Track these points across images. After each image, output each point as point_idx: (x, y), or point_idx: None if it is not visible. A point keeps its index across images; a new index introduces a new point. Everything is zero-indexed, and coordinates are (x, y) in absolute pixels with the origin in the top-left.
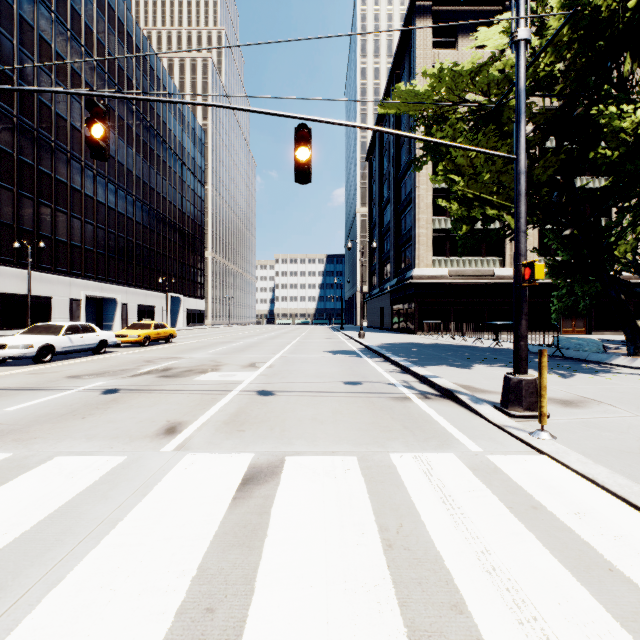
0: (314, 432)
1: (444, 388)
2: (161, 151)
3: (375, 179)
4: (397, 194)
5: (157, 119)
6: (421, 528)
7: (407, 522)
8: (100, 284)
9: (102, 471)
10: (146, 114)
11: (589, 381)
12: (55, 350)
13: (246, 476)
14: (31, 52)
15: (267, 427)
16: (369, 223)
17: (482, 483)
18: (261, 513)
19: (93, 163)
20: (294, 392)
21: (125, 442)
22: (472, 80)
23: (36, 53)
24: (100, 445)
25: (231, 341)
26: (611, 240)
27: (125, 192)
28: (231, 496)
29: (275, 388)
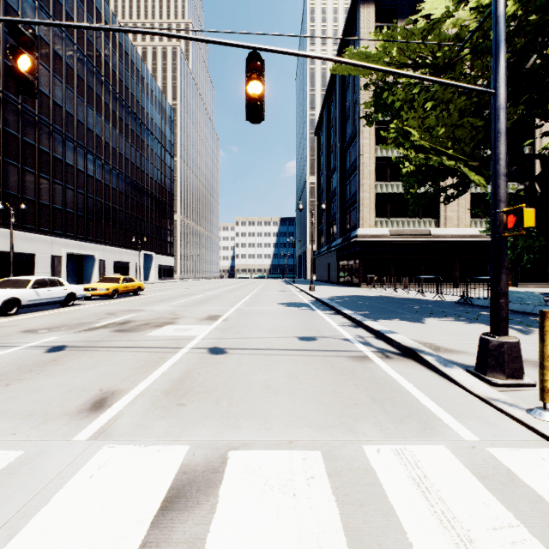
0: (267, 407)
1: (405, 346)
2: (135, 126)
3: (323, 151)
4: (343, 163)
5: (131, 98)
6: None
7: None
8: (80, 243)
9: None
10: (121, 93)
11: None
12: (21, 303)
13: (171, 491)
14: None
15: (212, 399)
16: (317, 189)
17: (505, 507)
18: None
19: (73, 135)
20: (247, 350)
21: (35, 424)
22: (423, 40)
23: None
24: (2, 429)
25: (194, 293)
26: None
27: (102, 162)
28: (138, 542)
29: (228, 345)
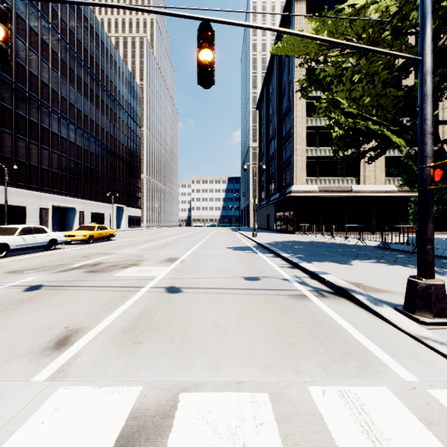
0: (216, 345)
1: (337, 286)
2: (109, 102)
3: (263, 122)
4: (279, 132)
5: (106, 79)
6: None
7: None
8: (63, 197)
9: None
10: (98, 75)
11: None
12: (9, 247)
13: (119, 440)
14: None
15: (167, 337)
16: (259, 154)
17: None
18: None
19: (58, 109)
20: (199, 289)
21: None
22: (349, 24)
23: (14, 27)
24: None
25: (157, 239)
26: None
27: (82, 131)
28: None
29: (183, 284)
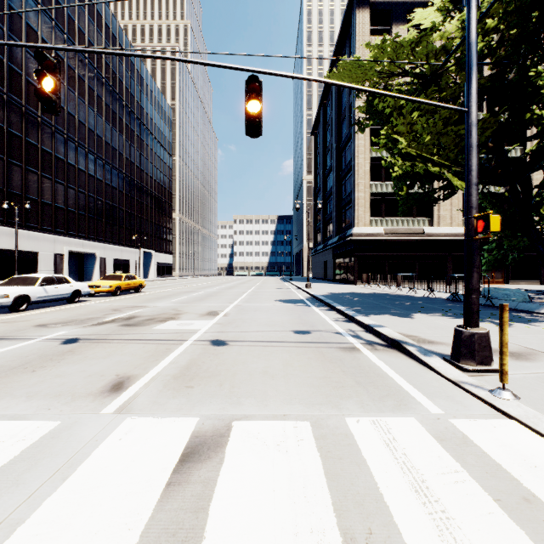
0: (264, 389)
1: (391, 338)
2: (135, 126)
3: (319, 150)
4: (339, 163)
5: (131, 99)
6: (396, 537)
7: (377, 526)
8: (81, 241)
9: (26, 442)
10: (122, 94)
11: (527, 331)
12: (30, 300)
13: (186, 449)
14: (20, 38)
15: (216, 382)
16: (314, 188)
17: (455, 460)
18: (197, 510)
19: (75, 136)
20: (246, 342)
21: (65, 402)
22: (411, 51)
23: (24, 39)
24: (38, 405)
25: (193, 291)
26: (535, 200)
27: (103, 161)
28: (164, 481)
29: (228, 337)
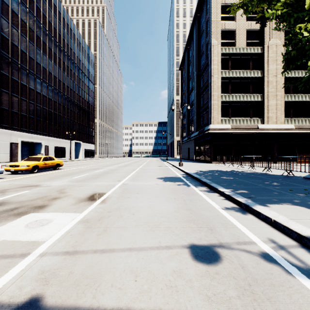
0: None
1: None
2: (69, 64)
3: (184, 79)
4: (198, 84)
5: (67, 46)
6: None
7: None
8: (31, 134)
9: None
10: (60, 43)
11: None
12: None
13: None
14: None
15: None
16: (181, 103)
17: None
18: None
19: (26, 66)
20: None
21: None
22: None
23: None
24: None
25: (98, 168)
26: None
27: (47, 84)
28: None
29: (66, 285)
